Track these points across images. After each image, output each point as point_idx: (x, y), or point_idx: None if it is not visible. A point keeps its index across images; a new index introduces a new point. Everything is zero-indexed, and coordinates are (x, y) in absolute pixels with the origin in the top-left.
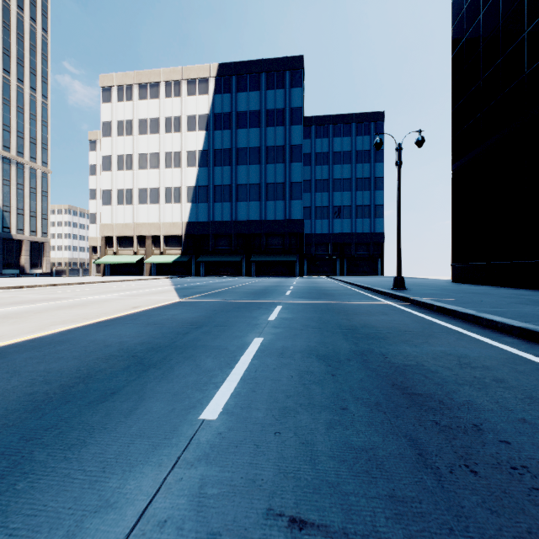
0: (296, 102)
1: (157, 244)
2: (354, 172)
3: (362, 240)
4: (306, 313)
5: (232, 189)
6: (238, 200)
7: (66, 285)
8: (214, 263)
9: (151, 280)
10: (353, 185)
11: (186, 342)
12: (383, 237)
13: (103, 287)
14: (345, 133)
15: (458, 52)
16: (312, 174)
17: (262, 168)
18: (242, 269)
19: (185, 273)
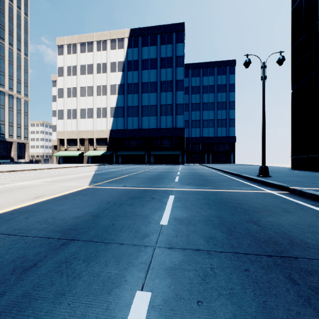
0: (179, 52)
1: (91, 144)
2: (216, 98)
3: (221, 141)
4: (201, 209)
5: (139, 109)
6: (143, 116)
7: (22, 171)
8: (127, 155)
9: (85, 166)
10: (215, 106)
11: None
12: (234, 139)
13: (44, 173)
14: (210, 74)
15: (297, 5)
16: (189, 100)
17: (158, 95)
18: (145, 160)
19: (109, 162)
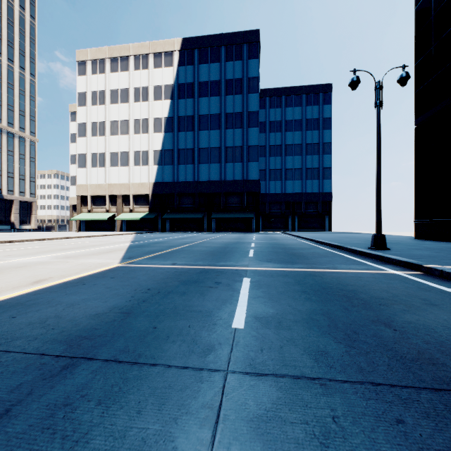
0: (252, 72)
1: (126, 203)
2: (304, 138)
3: (311, 199)
4: (295, 300)
5: (195, 153)
6: (200, 163)
7: (24, 241)
8: (178, 219)
9: (117, 235)
10: (303, 150)
11: None
12: (331, 196)
13: (56, 244)
14: (296, 103)
15: (424, 2)
16: (266, 140)
17: (222, 132)
18: (203, 226)
19: (152, 229)
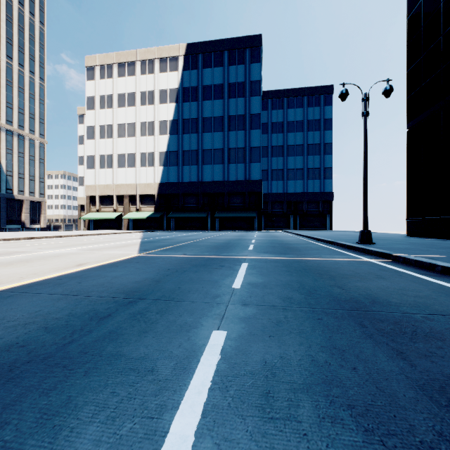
0: (255, 76)
1: (133, 202)
2: (305, 139)
3: (313, 199)
4: (280, 275)
5: (199, 154)
6: (204, 164)
7: (44, 238)
8: (183, 218)
9: (125, 233)
10: (305, 150)
11: (89, 343)
12: (332, 195)
13: (74, 240)
14: (298, 105)
15: (415, 13)
16: (268, 141)
17: (225, 134)
18: (207, 224)
19: (158, 227)
